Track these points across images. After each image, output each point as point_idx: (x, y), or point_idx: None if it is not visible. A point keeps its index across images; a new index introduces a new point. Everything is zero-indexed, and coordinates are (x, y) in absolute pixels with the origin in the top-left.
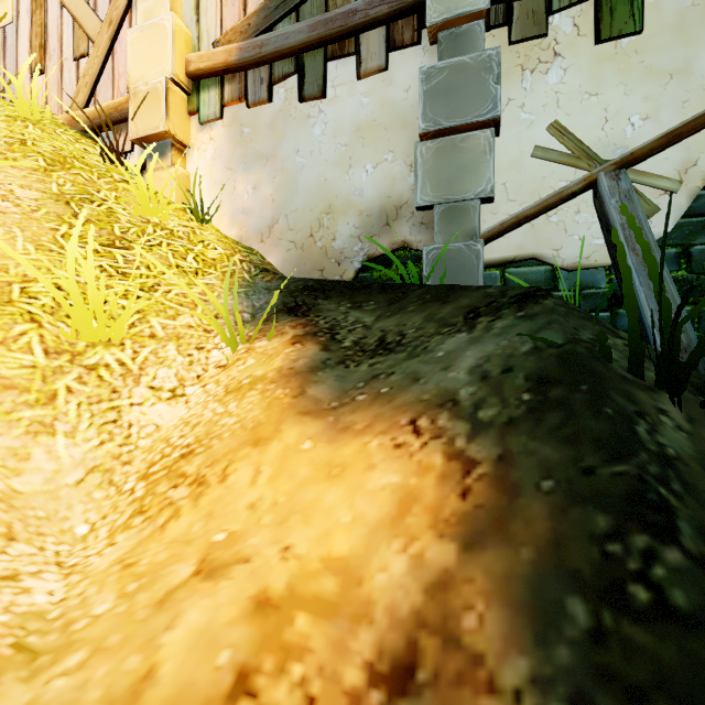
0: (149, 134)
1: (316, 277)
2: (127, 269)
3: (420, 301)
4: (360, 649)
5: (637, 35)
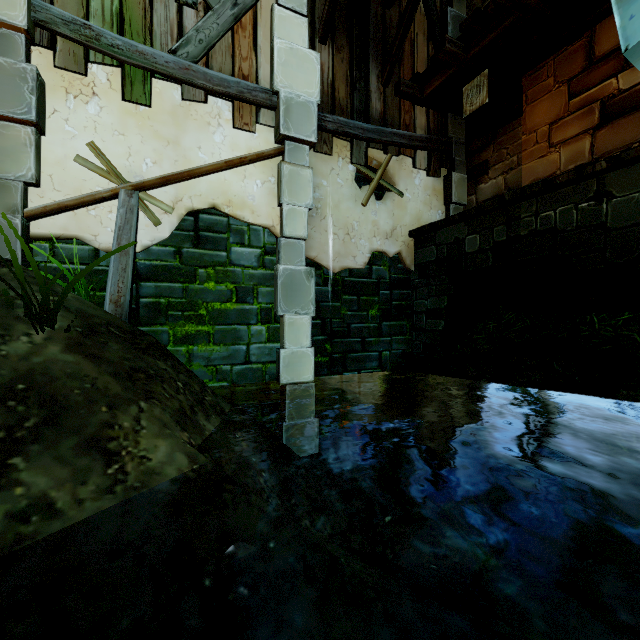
0: None
1: None
2: None
3: None
4: None
5: (149, 108)
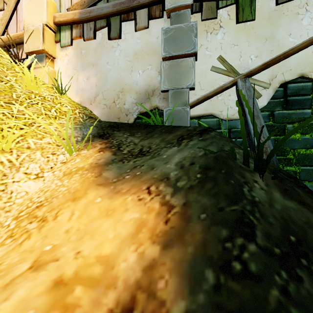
0: (34, 50)
1: (116, 121)
2: (17, 115)
3: (160, 132)
4: (107, 302)
5: (253, 21)
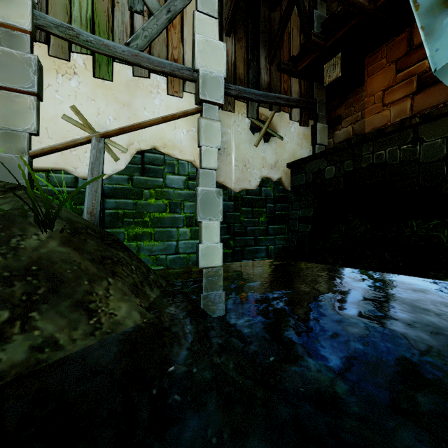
0: None
1: None
2: None
3: None
4: None
5: (111, 82)
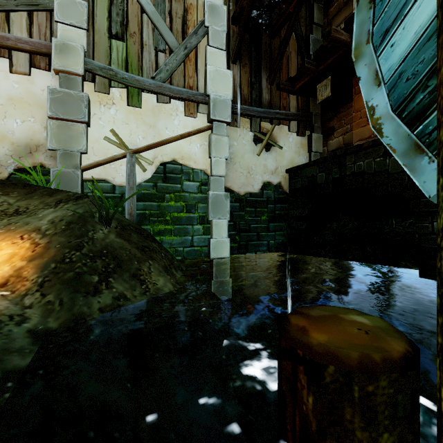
0: None
1: None
2: None
3: (41, 194)
4: None
5: (141, 108)
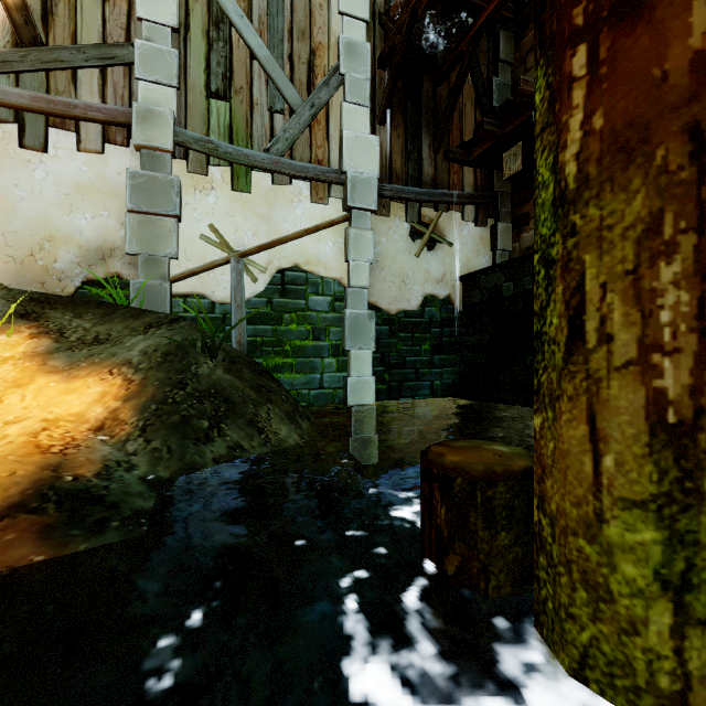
0: None
1: (37, 287)
2: None
3: (123, 316)
4: (85, 427)
5: (250, 194)
